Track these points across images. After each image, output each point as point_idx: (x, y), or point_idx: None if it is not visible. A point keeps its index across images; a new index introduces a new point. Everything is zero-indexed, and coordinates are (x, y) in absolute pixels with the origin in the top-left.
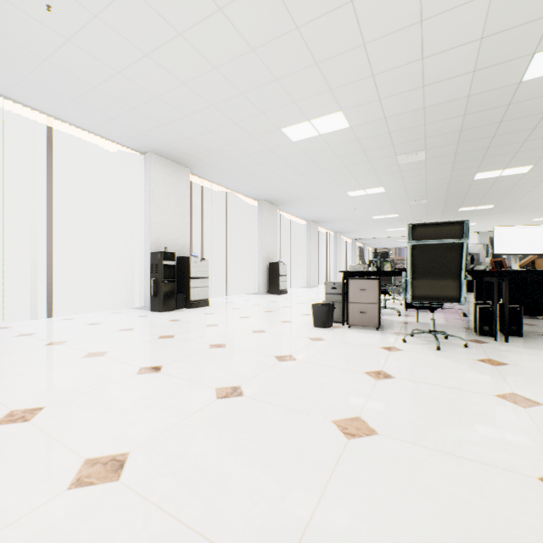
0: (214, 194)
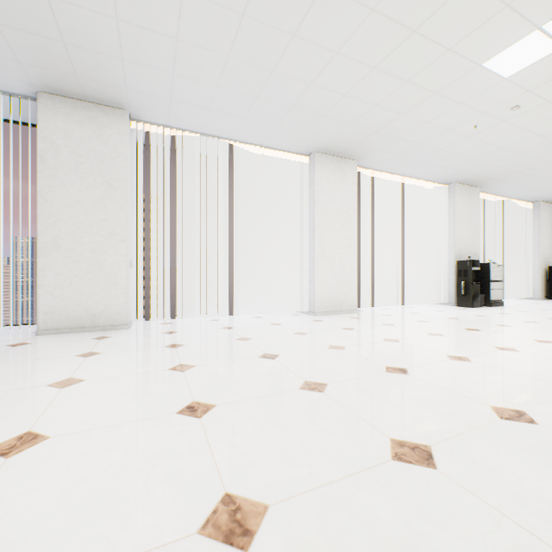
0: (481, 203)
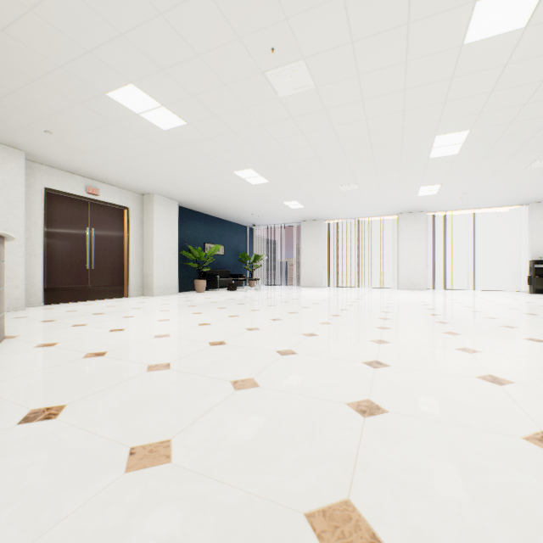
0: None
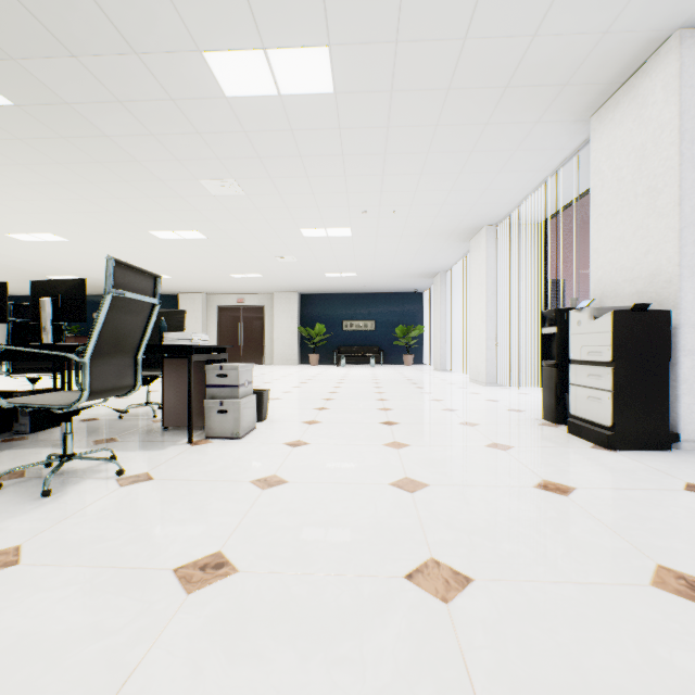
0: None
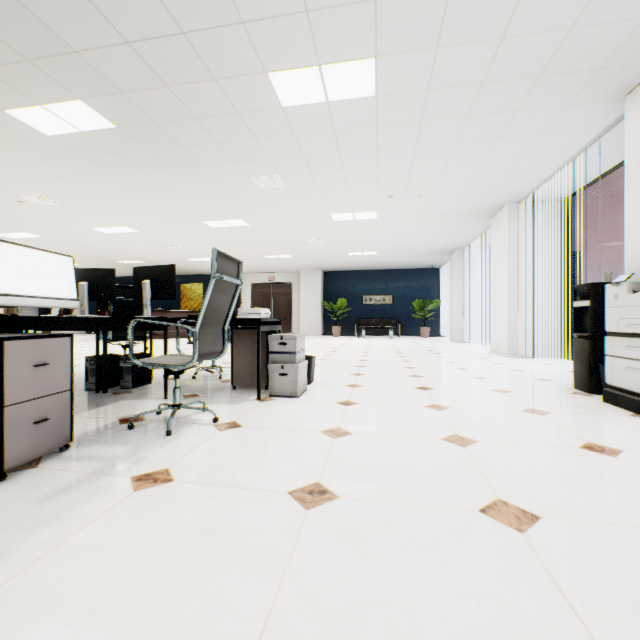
0: None
